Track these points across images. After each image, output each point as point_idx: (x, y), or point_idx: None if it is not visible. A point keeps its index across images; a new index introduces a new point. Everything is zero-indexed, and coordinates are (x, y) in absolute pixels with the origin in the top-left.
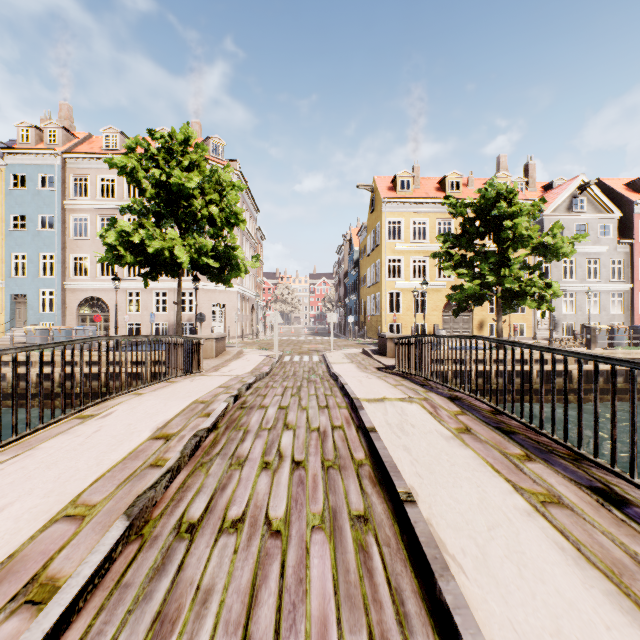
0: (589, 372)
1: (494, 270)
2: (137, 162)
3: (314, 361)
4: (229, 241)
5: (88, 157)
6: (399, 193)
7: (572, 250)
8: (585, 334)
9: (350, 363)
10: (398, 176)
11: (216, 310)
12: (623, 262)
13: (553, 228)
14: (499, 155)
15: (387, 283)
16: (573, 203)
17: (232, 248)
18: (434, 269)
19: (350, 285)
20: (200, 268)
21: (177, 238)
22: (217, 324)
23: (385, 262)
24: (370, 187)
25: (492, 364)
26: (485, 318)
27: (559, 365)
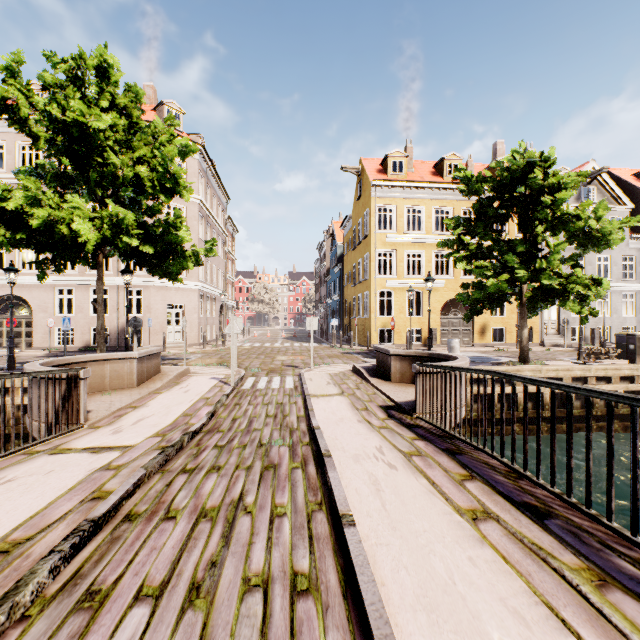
0: (636, 392)
1: (525, 262)
2: (22, 94)
3: (286, 389)
4: (173, 220)
5: (3, 118)
6: (390, 176)
7: (623, 237)
8: (627, 344)
9: (340, 396)
10: (389, 156)
11: (172, 312)
12: (635, 259)
13: (597, 209)
14: (496, 142)
15: (377, 281)
16: (582, 193)
17: (172, 227)
18: (431, 265)
19: (332, 284)
20: (133, 256)
21: (83, 208)
22: (173, 329)
23: (375, 256)
24: (356, 170)
25: (520, 384)
26: (488, 321)
27: (601, 384)
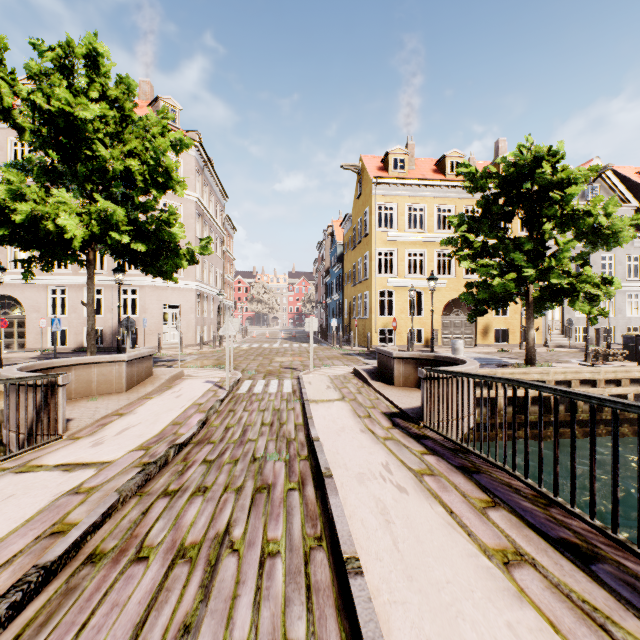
0: None
1: (532, 260)
2: (5, 82)
3: (284, 393)
4: (167, 217)
5: None
6: (391, 173)
7: (634, 234)
8: (636, 345)
9: (340, 401)
10: (390, 153)
11: (168, 312)
12: (639, 259)
13: (606, 205)
14: (498, 139)
15: (378, 280)
16: (586, 191)
17: (165, 224)
18: (432, 264)
19: (332, 284)
20: (125, 254)
21: (70, 203)
22: (169, 329)
23: (375, 255)
24: (356, 167)
25: None
26: (490, 322)
27: (611, 387)
